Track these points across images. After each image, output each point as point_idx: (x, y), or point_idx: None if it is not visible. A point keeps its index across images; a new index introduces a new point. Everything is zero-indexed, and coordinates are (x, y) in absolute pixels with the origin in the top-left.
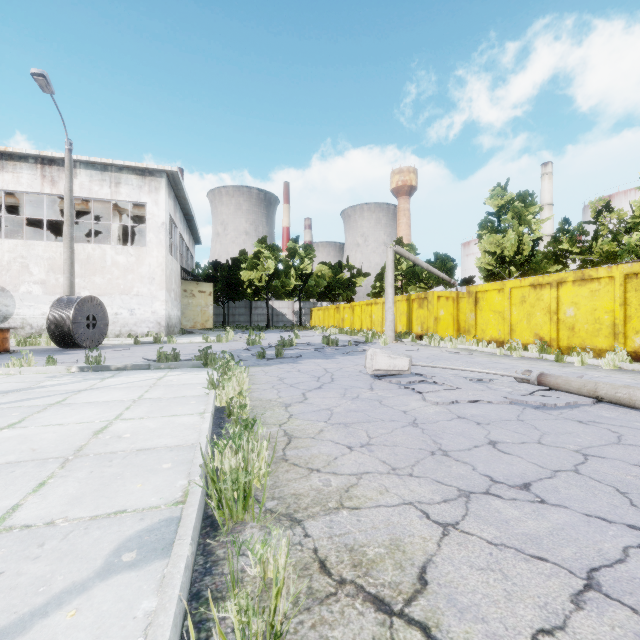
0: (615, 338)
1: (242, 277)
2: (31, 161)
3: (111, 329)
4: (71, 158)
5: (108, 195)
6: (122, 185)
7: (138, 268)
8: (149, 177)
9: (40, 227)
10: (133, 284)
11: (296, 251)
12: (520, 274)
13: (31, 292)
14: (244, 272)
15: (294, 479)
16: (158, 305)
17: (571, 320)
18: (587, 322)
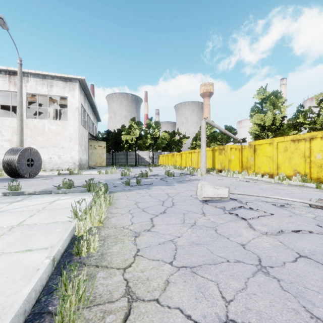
0: None
1: (122, 138)
2: (3, 73)
3: (48, 166)
4: (21, 69)
5: (46, 92)
6: (54, 86)
7: (63, 132)
8: (69, 82)
9: (15, 112)
10: (60, 141)
11: (151, 125)
12: (273, 136)
13: (3, 146)
14: (123, 136)
15: None
16: (74, 153)
17: (320, 161)
18: None
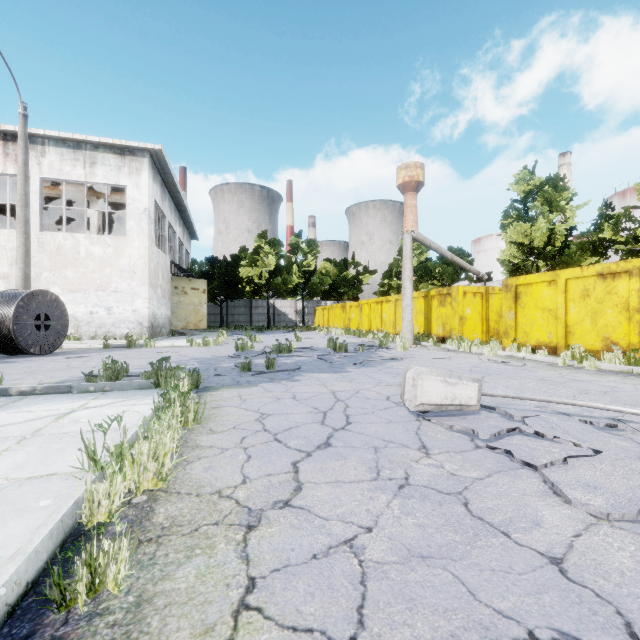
0: None
1: (240, 274)
2: None
3: (85, 330)
4: (26, 125)
5: (82, 177)
6: (98, 165)
7: (116, 260)
8: (129, 156)
9: None
10: (111, 279)
11: (299, 246)
12: (549, 268)
13: None
14: (243, 268)
15: None
16: (140, 303)
17: None
18: None
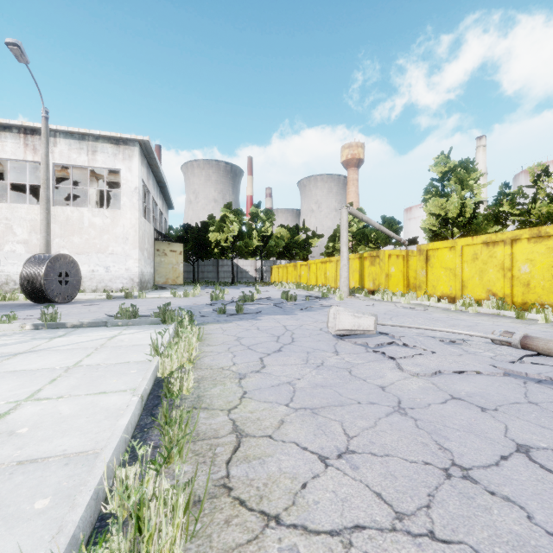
0: None
1: (210, 238)
2: (15, 131)
3: (88, 285)
4: (47, 125)
5: (85, 162)
6: (98, 153)
7: (113, 229)
8: (123, 146)
9: (30, 194)
10: (108, 244)
11: (258, 215)
12: (462, 234)
13: (15, 251)
14: (212, 234)
15: (237, 547)
16: (131, 263)
17: (526, 276)
18: (543, 278)
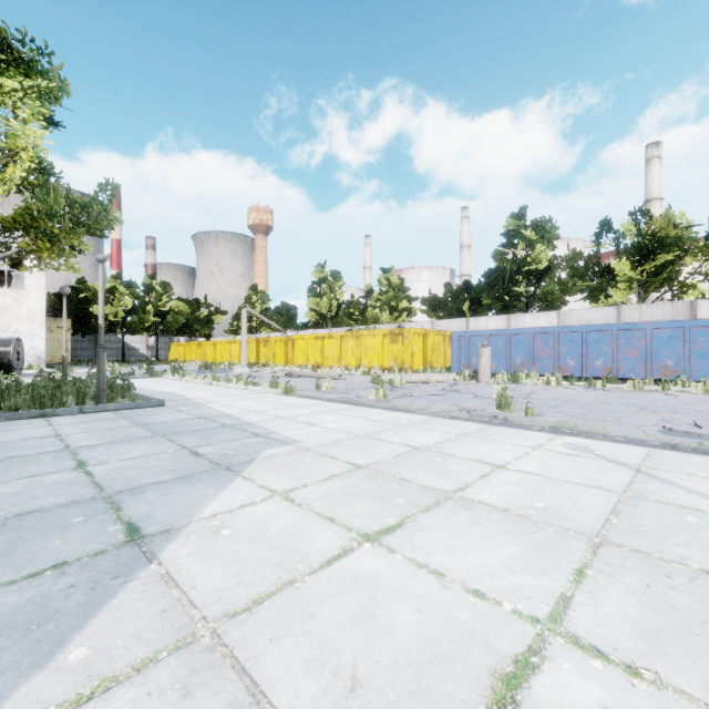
0: (338, 362)
1: (95, 312)
2: None
3: None
4: None
5: None
6: None
7: (17, 309)
8: None
9: None
10: (11, 323)
11: (153, 288)
12: (333, 324)
13: None
14: (97, 307)
15: None
16: (38, 342)
17: (327, 355)
18: (331, 355)
